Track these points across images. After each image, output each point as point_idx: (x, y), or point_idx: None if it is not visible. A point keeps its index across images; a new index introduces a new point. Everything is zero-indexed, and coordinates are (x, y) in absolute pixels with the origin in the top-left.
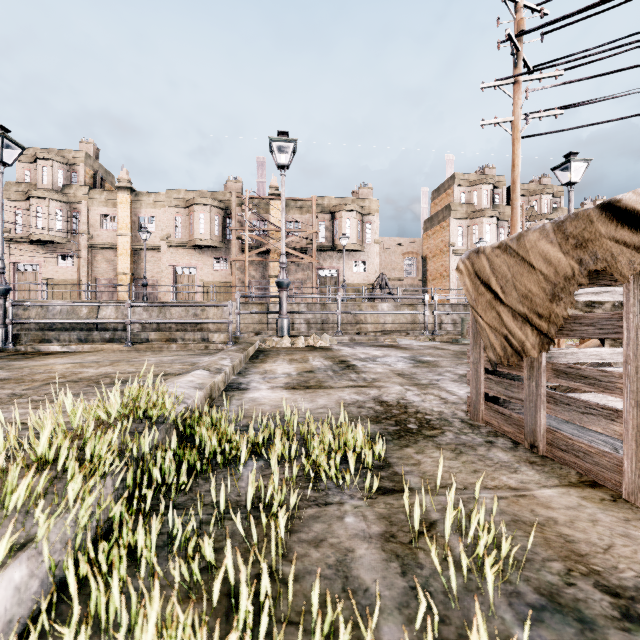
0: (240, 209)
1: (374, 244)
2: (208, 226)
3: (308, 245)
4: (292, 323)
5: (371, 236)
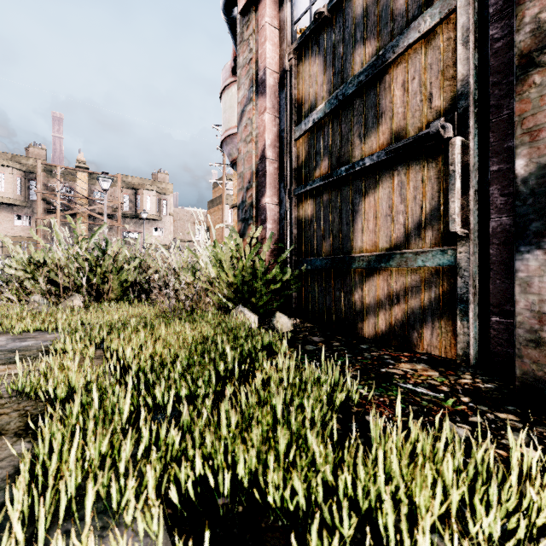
0: (45, 174)
1: (169, 216)
2: (9, 186)
3: (114, 212)
4: None
5: (167, 210)
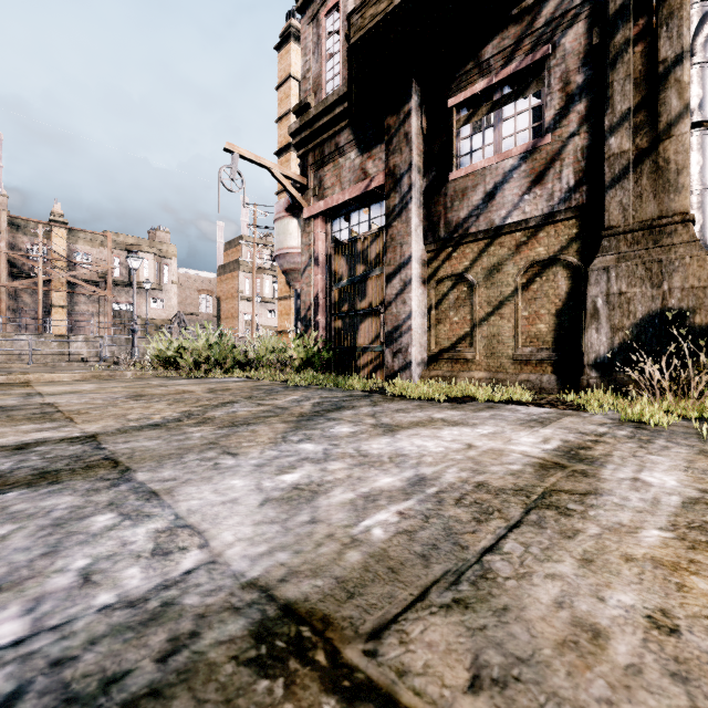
0: (10, 229)
1: (172, 284)
2: None
3: (101, 278)
4: (97, 354)
5: (169, 277)
